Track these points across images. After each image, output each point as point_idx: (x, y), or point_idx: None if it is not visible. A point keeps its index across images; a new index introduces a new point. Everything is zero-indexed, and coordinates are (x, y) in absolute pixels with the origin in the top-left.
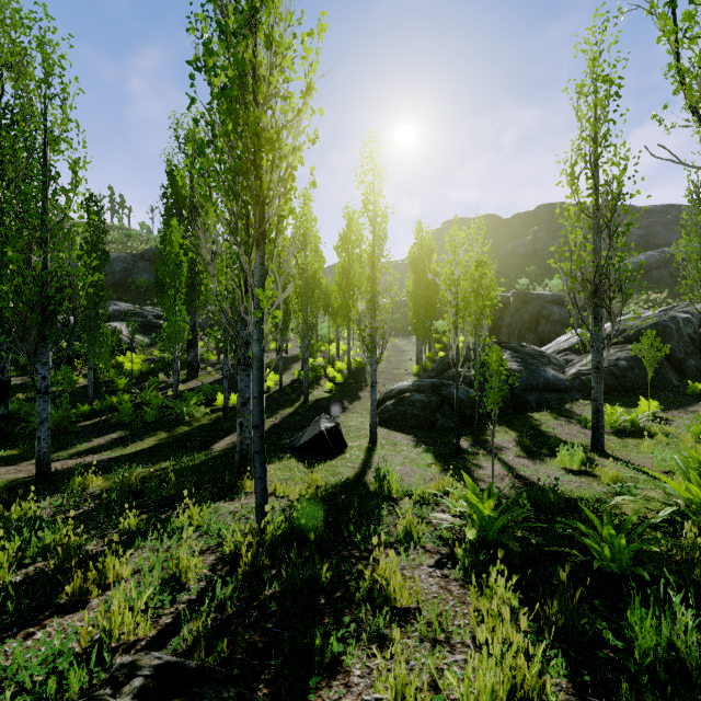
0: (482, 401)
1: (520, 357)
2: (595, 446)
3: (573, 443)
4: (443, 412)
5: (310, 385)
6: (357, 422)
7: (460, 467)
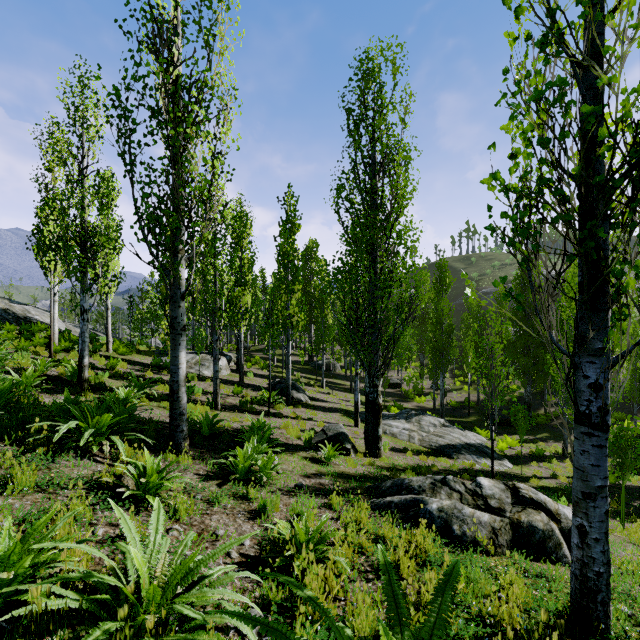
0: None
1: None
2: None
3: None
4: None
5: None
6: None
7: None
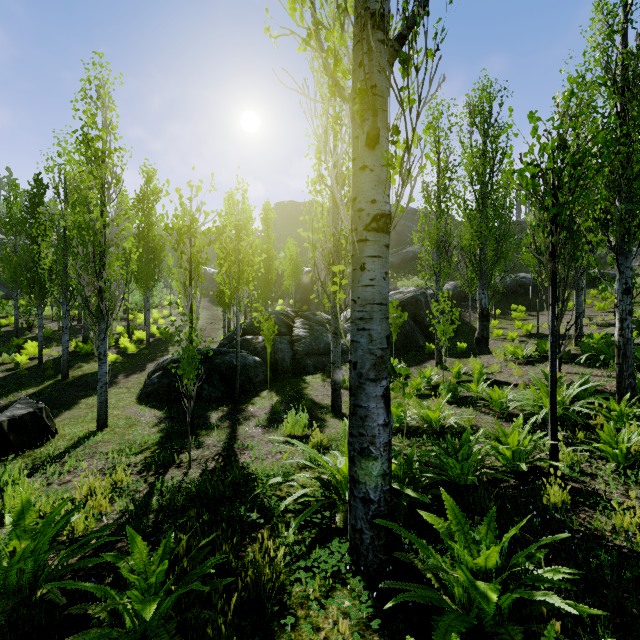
0: (260, 367)
1: (309, 324)
2: (333, 406)
3: (322, 404)
4: (211, 382)
5: (87, 357)
6: (114, 399)
7: (165, 451)
